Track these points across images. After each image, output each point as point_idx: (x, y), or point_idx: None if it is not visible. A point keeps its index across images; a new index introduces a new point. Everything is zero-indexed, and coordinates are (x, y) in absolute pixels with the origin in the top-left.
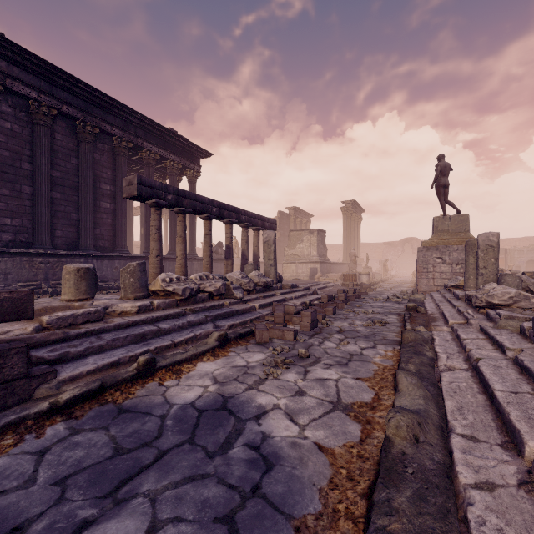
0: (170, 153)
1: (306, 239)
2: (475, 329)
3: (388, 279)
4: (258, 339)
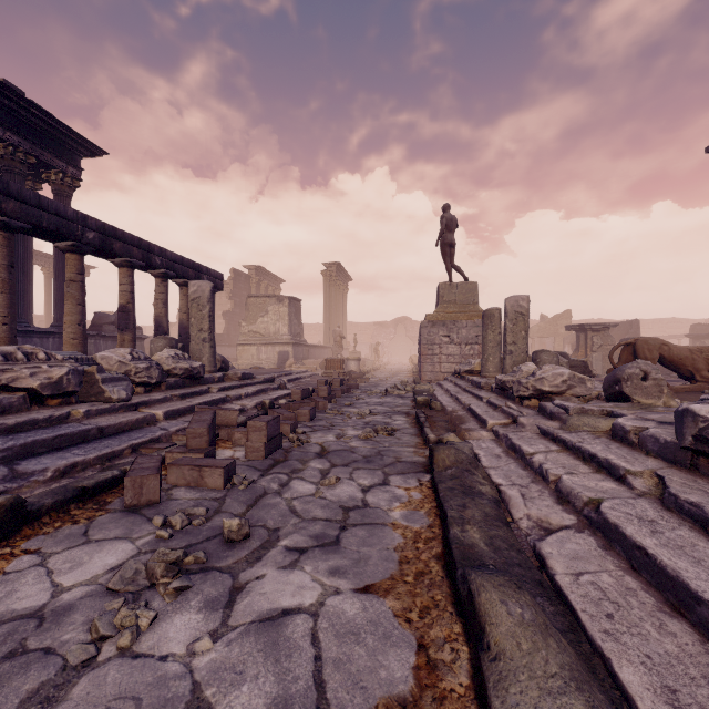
0: (6, 128)
1: (273, 309)
2: (532, 432)
3: (380, 367)
4: (129, 497)
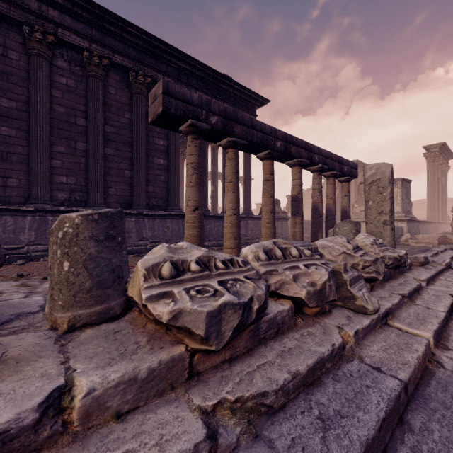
0: (224, 102)
1: None
2: None
3: None
4: None
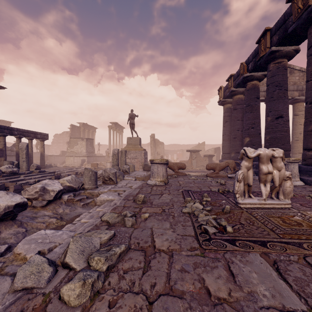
0: None
1: (80, 143)
2: None
3: None
4: None
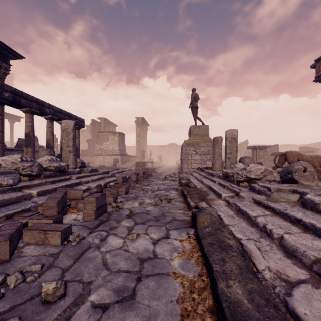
0: None
1: (111, 138)
2: (249, 202)
3: (162, 166)
4: None
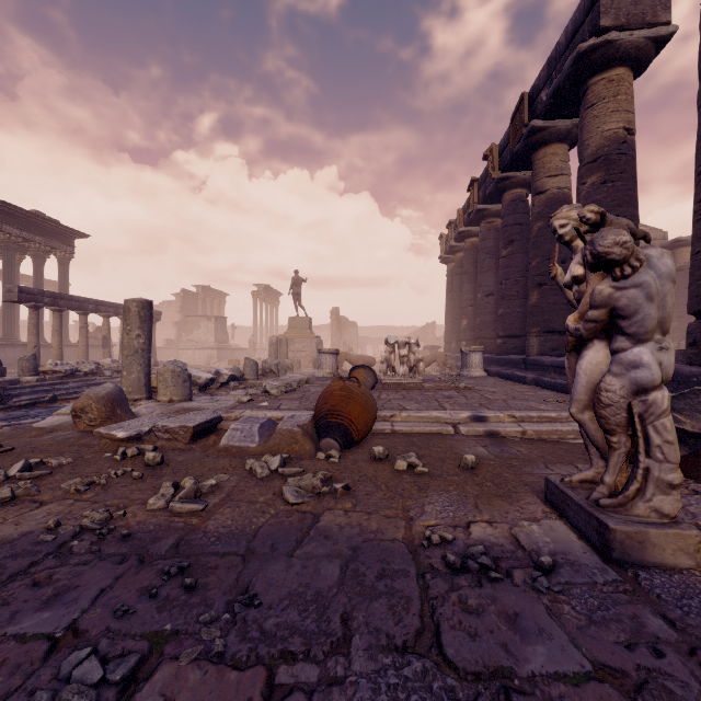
0: (36, 235)
1: (204, 325)
2: None
3: None
4: None
